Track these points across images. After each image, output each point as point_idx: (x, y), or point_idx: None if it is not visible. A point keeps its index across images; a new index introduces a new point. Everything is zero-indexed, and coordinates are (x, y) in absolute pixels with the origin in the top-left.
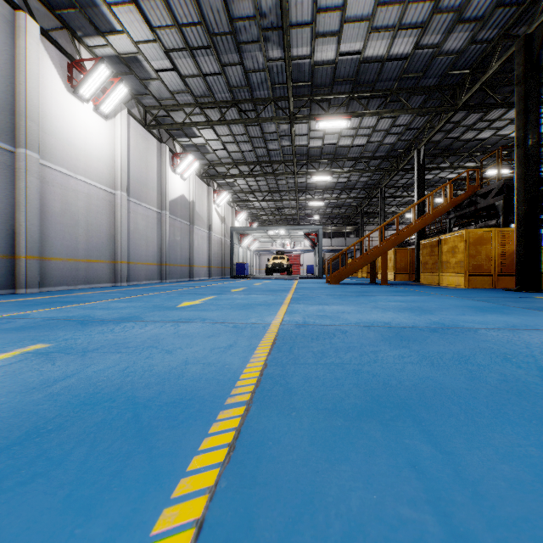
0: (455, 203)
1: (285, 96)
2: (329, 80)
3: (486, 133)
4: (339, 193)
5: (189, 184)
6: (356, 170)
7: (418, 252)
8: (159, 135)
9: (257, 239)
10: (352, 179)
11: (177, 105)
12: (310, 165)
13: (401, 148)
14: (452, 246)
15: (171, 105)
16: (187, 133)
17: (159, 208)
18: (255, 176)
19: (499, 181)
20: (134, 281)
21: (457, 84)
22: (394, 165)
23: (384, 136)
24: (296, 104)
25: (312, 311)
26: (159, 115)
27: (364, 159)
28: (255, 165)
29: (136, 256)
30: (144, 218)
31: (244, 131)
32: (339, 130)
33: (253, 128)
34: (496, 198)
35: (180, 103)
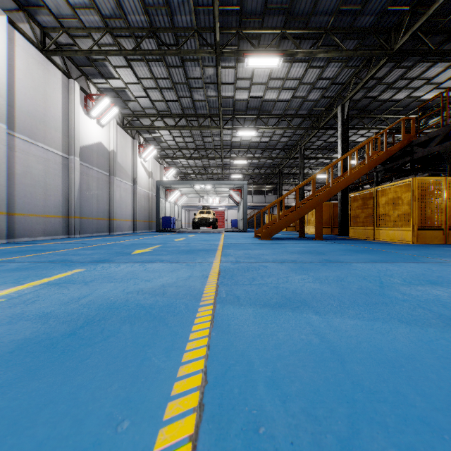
0: (391, 152)
1: (210, 27)
2: (260, 7)
3: (402, 94)
4: (261, 152)
5: (109, 132)
6: (280, 127)
7: (343, 206)
8: (66, 68)
9: (184, 195)
10: (274, 139)
11: (83, 29)
12: (235, 122)
13: (323, 107)
14: (393, 197)
15: (76, 28)
16: (103, 72)
17: (65, 152)
18: (181, 128)
19: (444, 126)
20: (23, 237)
21: (392, 27)
22: (315, 123)
23: (310, 90)
24: (223, 41)
25: (317, 398)
26: (63, 43)
27: (287, 116)
28: (181, 117)
29: (27, 206)
30: (41, 161)
31: (167, 75)
32: (266, 80)
33: (176, 71)
34: (441, 146)
35: (86, 26)
